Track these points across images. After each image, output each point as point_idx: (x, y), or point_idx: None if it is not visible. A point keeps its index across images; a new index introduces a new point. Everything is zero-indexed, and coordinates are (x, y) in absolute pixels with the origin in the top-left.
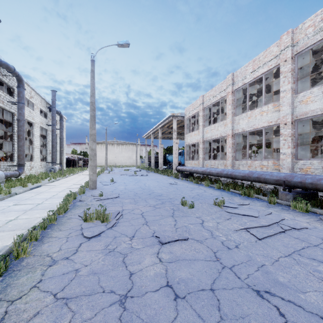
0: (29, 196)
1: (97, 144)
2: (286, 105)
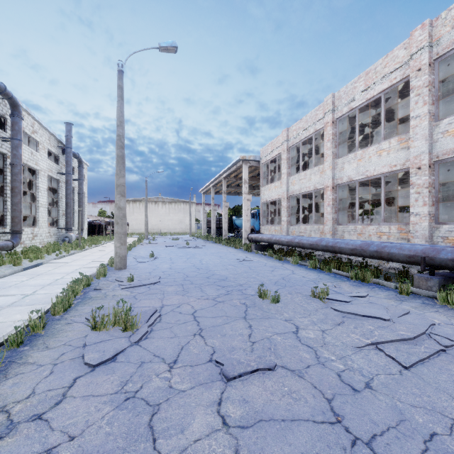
0: (17, 281)
1: (133, 201)
2: (421, 139)
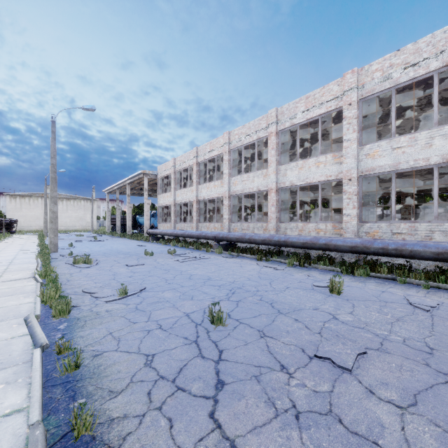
0: None
1: (21, 196)
2: (226, 184)
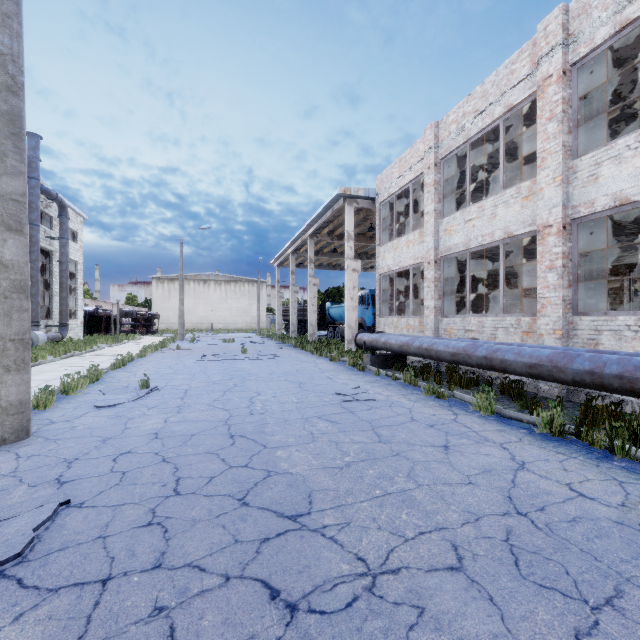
0: None
1: (170, 280)
2: None
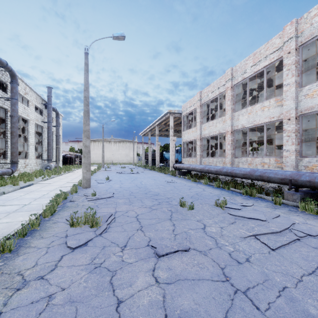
0: (17, 196)
1: (94, 141)
2: (290, 99)
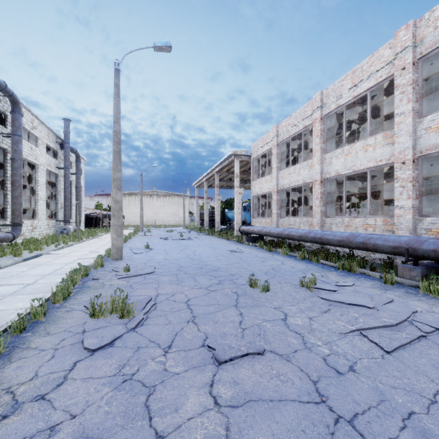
0: (18, 271)
1: (129, 195)
2: (405, 135)
